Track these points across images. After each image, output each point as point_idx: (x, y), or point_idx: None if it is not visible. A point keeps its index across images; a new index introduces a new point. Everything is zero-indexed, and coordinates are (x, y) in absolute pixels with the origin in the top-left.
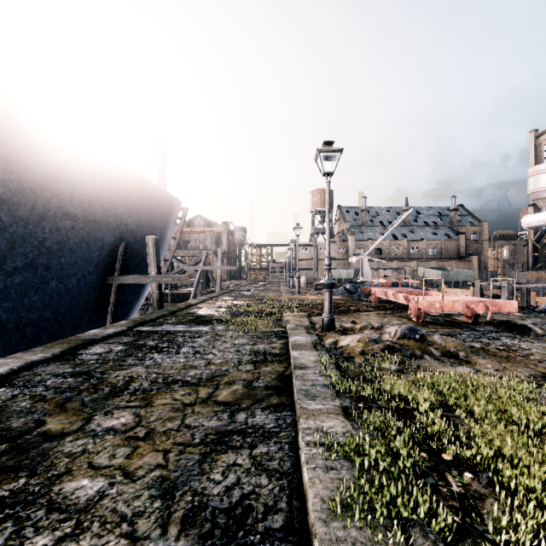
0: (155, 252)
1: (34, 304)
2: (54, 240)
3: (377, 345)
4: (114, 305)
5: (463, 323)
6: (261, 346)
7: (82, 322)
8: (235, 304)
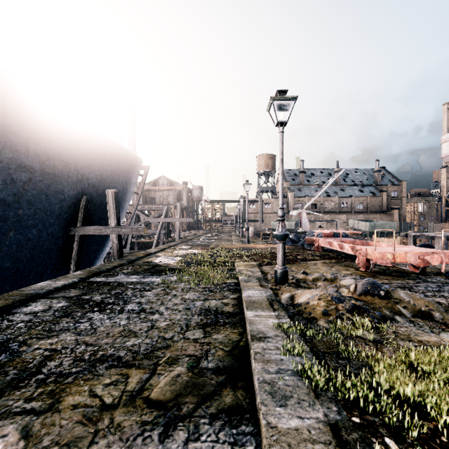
0: (115, 205)
1: None
2: (9, 191)
3: (341, 305)
4: (77, 254)
5: (411, 273)
6: (213, 302)
7: (46, 271)
8: (190, 252)
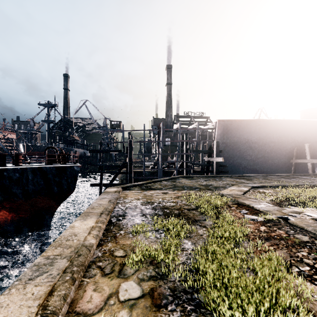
0: (309, 150)
1: (264, 167)
2: (268, 149)
3: None
4: (293, 170)
5: None
6: None
7: None
8: None
